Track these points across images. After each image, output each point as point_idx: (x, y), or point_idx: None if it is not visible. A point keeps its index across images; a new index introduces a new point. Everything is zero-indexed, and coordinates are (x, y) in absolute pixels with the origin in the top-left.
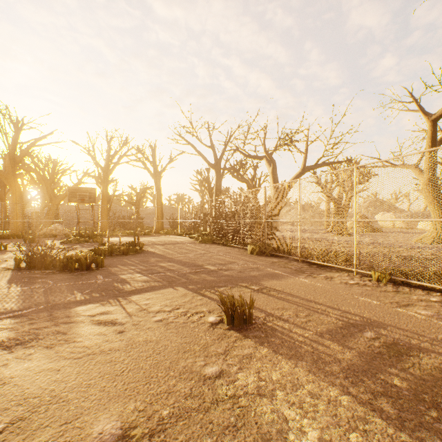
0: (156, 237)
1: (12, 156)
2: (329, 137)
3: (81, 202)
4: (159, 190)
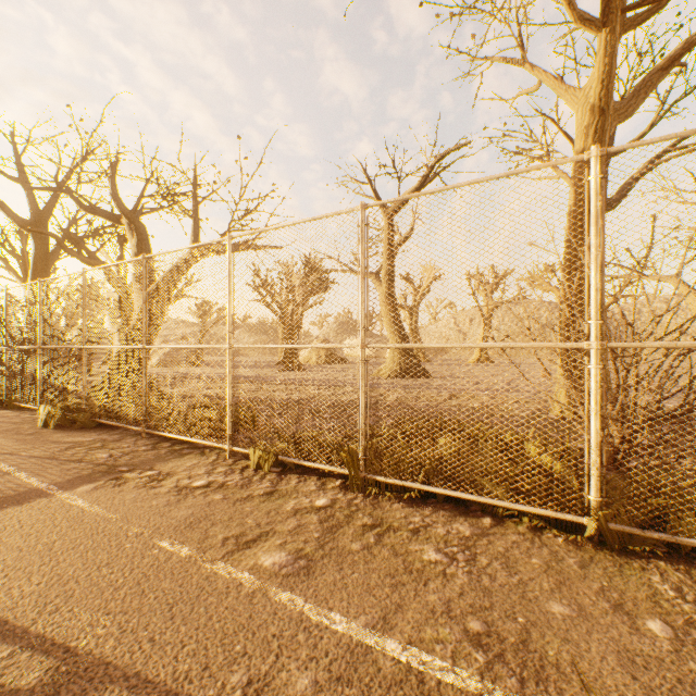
0: None
1: None
2: (240, 198)
3: None
4: None
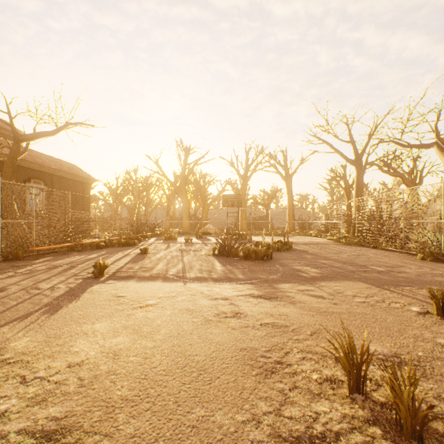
0: (290, 237)
1: (183, 174)
2: None
3: (231, 206)
4: (290, 192)
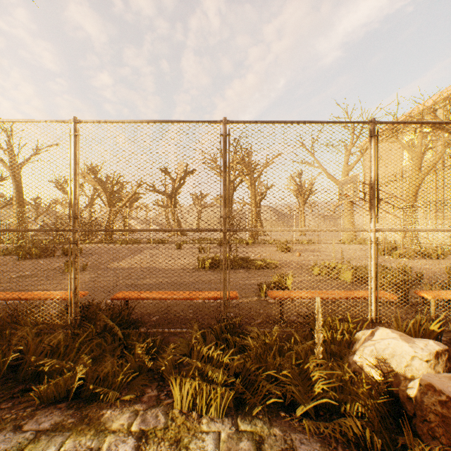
0: None
1: None
2: None
3: None
4: None
